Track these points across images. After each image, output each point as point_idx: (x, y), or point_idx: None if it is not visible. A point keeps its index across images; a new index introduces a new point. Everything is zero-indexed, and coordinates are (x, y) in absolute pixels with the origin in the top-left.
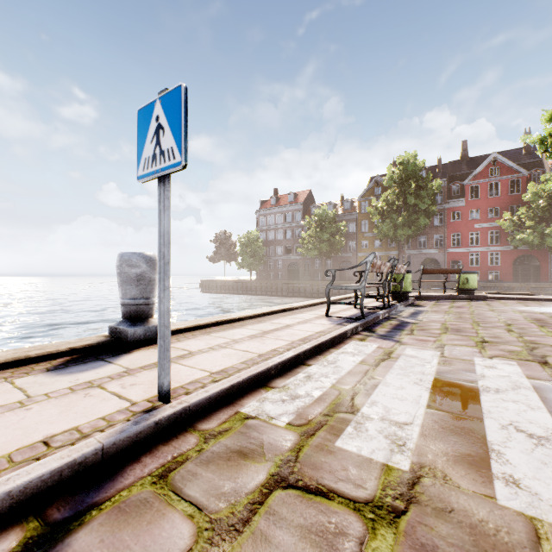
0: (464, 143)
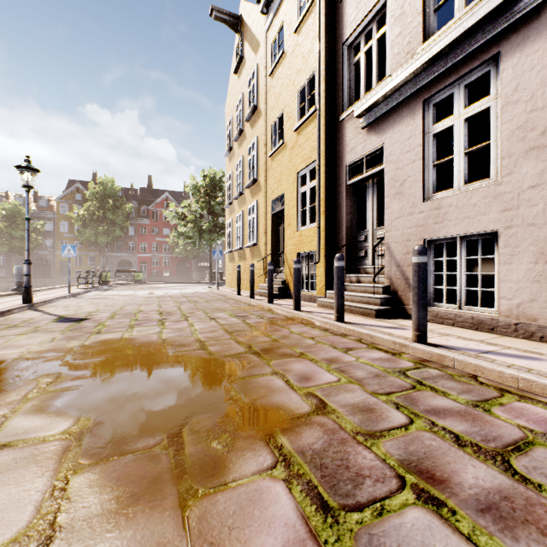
0: (150, 177)
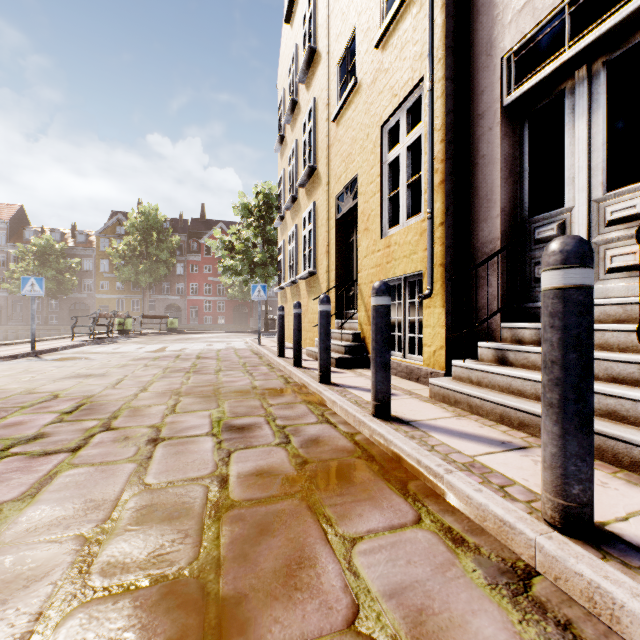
0: (203, 206)
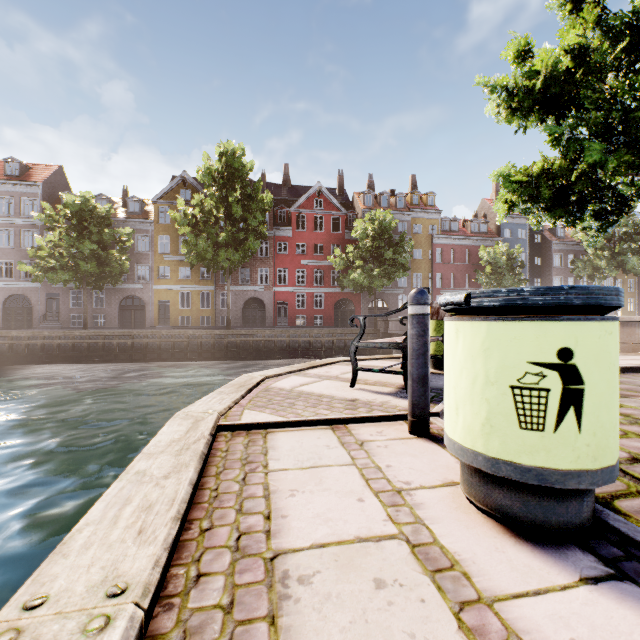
0: (287, 166)
